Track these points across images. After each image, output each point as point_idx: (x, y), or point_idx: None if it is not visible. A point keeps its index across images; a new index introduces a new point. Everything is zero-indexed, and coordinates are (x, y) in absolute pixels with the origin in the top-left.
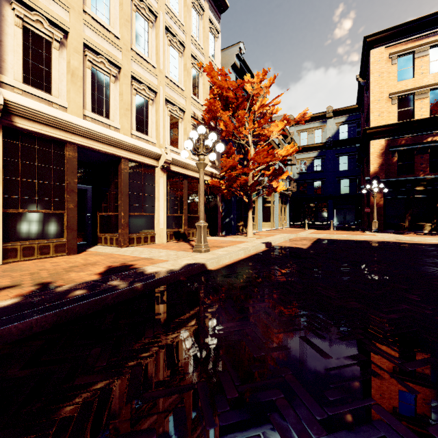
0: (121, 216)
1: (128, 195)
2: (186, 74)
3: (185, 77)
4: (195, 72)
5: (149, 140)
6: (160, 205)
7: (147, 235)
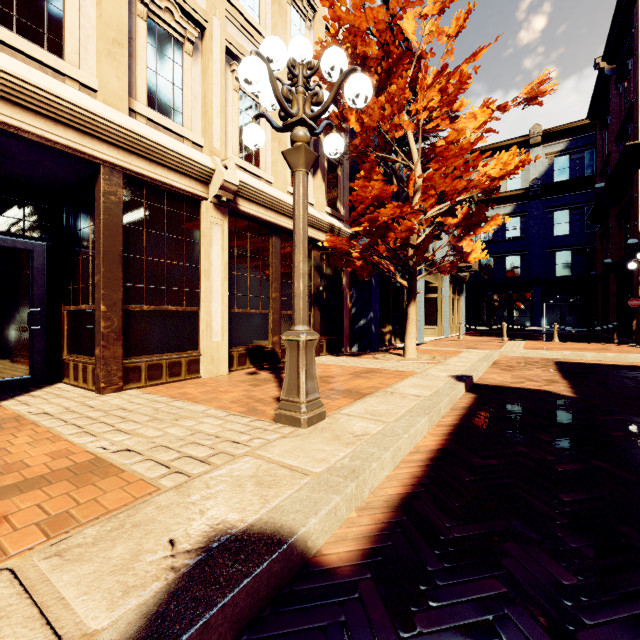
0: (99, 313)
1: (120, 260)
2: (276, 9)
3: (274, 17)
4: (297, 15)
5: (184, 136)
6: (213, 289)
7: (178, 358)
